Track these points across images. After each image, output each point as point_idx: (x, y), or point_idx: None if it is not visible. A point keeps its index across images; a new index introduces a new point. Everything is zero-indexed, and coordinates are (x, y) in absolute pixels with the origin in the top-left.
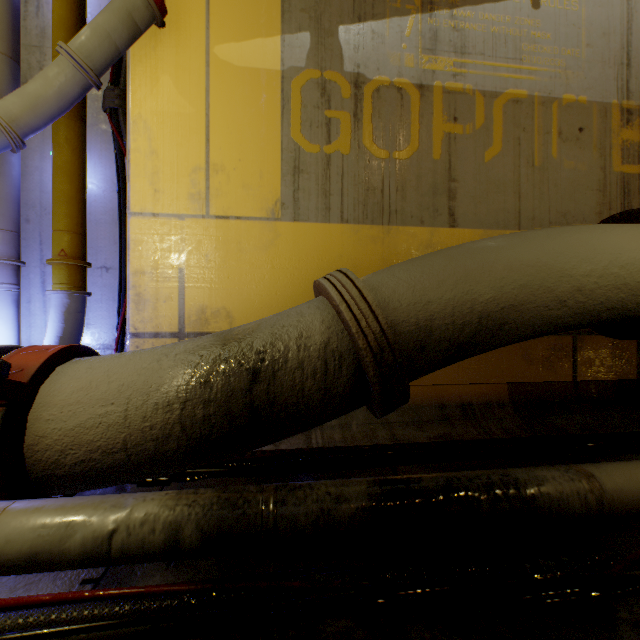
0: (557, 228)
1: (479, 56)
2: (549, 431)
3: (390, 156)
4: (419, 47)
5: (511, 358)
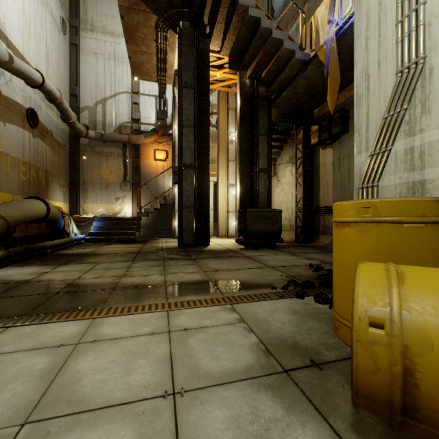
0: (29, 200)
1: None
2: None
3: None
4: None
5: None
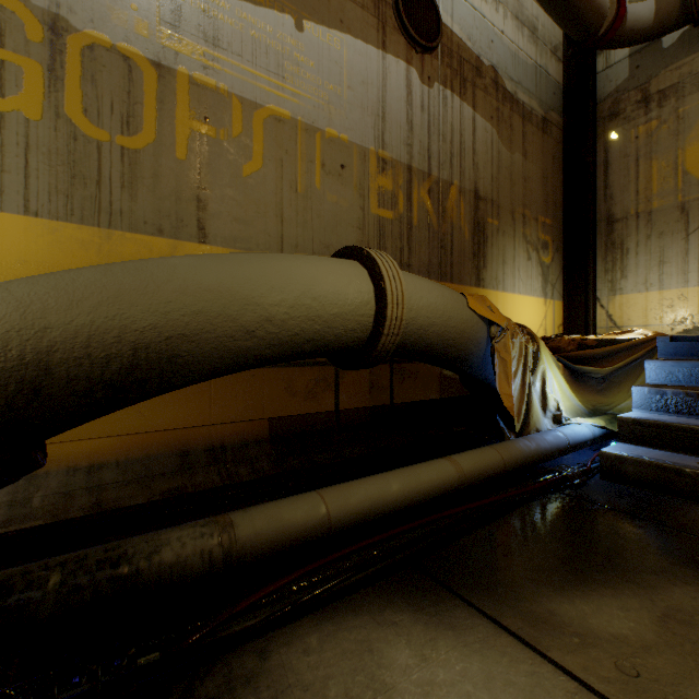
0: (265, 253)
1: (237, 57)
2: (301, 465)
3: (112, 140)
4: (157, 16)
5: (274, 391)
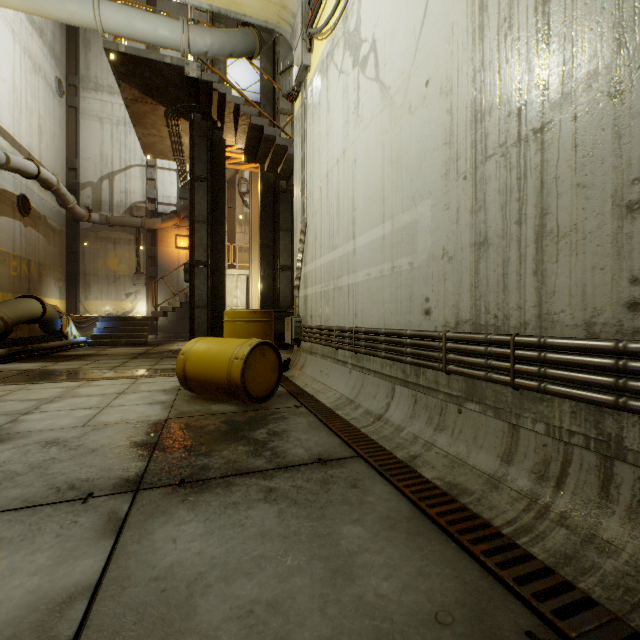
0: (24, 300)
1: None
2: None
3: None
4: None
5: None
